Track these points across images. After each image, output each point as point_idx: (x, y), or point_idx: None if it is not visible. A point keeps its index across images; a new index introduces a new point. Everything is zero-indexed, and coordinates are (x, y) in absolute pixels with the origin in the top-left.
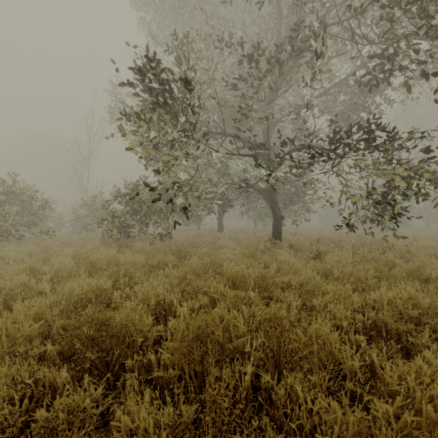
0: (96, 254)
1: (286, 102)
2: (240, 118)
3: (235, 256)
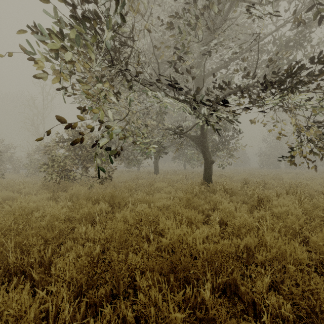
0: (21, 202)
1: (212, 63)
2: (176, 60)
3: (172, 206)
